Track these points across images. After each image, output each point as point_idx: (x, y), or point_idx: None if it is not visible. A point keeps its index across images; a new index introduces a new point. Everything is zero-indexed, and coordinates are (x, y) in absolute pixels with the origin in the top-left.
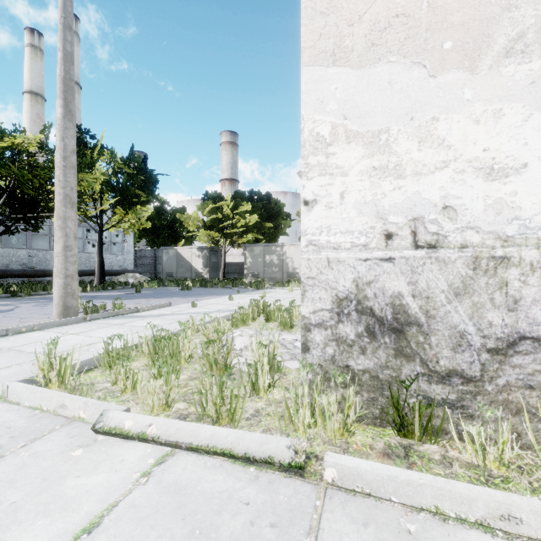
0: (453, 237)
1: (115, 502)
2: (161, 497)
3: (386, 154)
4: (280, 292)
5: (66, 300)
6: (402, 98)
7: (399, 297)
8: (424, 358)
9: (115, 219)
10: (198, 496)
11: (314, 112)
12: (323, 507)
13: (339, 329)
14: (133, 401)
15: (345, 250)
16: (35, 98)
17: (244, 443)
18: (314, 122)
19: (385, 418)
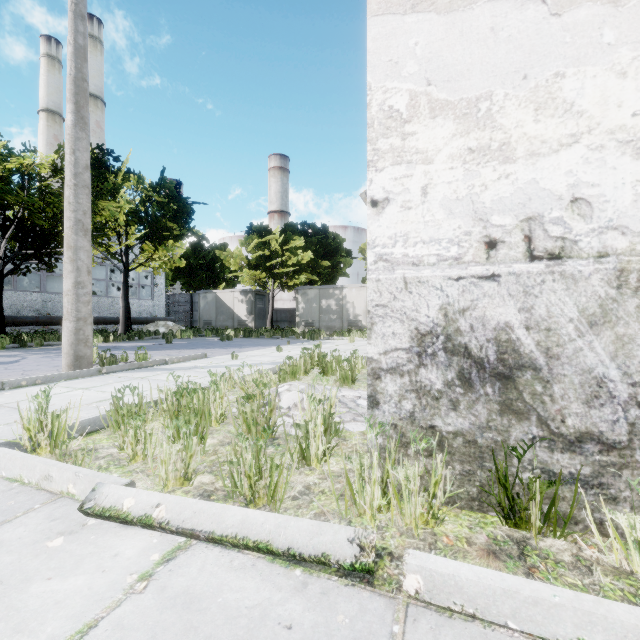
0: (586, 242)
1: (94, 620)
2: (163, 614)
3: (488, 129)
4: (339, 343)
5: (77, 348)
6: (511, 49)
7: (506, 329)
8: (543, 416)
9: (143, 256)
10: (216, 613)
11: (385, 79)
12: (404, 636)
13: (420, 375)
14: (144, 473)
15: (428, 266)
16: (52, 117)
17: (287, 533)
18: (385, 93)
19: (486, 500)
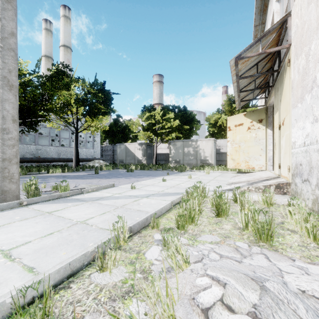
0: None
1: None
2: None
3: None
4: (200, 174)
5: (2, 184)
6: None
7: None
8: None
9: (86, 125)
10: None
11: None
12: None
13: None
14: None
15: None
16: (47, 59)
17: None
18: None
19: None
